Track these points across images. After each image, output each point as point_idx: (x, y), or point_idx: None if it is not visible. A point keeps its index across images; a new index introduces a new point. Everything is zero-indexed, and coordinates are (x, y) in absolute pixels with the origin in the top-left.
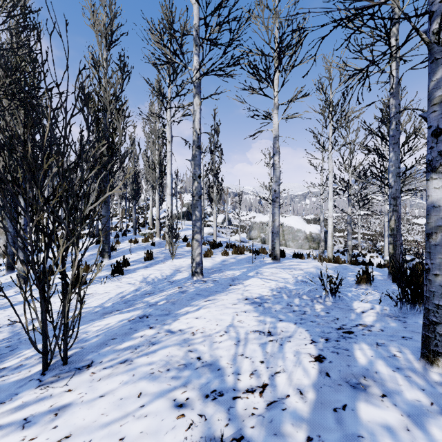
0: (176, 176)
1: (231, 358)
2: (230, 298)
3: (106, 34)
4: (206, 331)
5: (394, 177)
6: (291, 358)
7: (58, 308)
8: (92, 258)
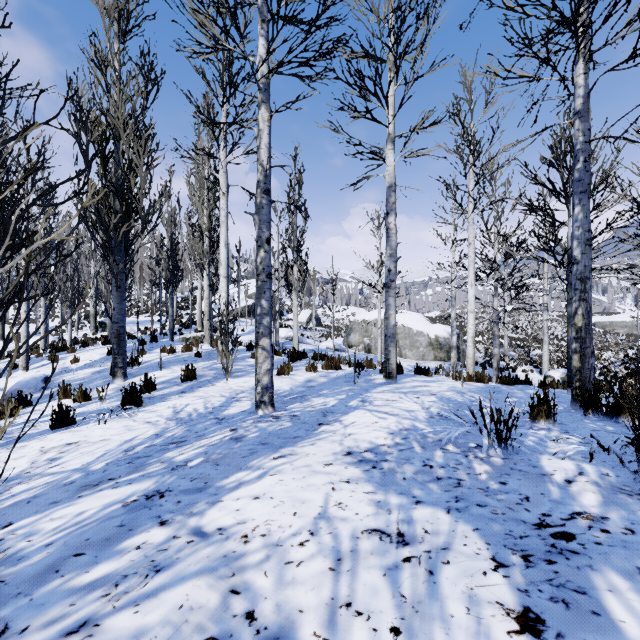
0: (238, 252)
1: (324, 617)
2: (320, 452)
3: (118, 15)
4: (271, 532)
5: (582, 245)
6: (463, 620)
7: (5, 473)
8: (97, 378)
